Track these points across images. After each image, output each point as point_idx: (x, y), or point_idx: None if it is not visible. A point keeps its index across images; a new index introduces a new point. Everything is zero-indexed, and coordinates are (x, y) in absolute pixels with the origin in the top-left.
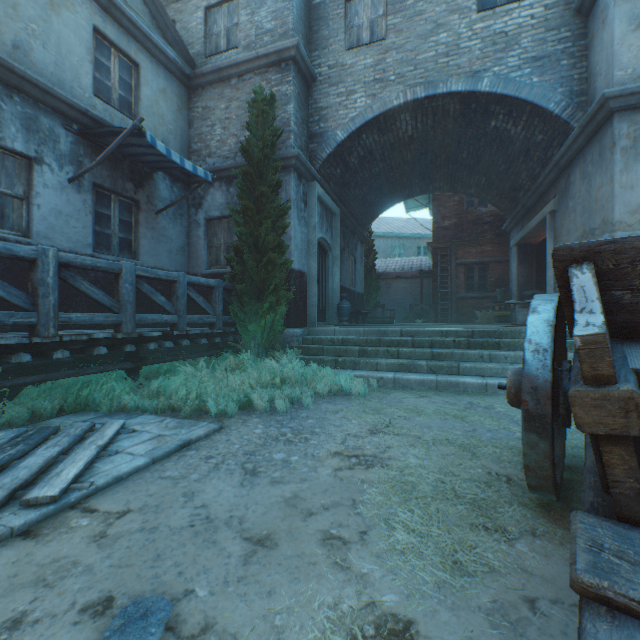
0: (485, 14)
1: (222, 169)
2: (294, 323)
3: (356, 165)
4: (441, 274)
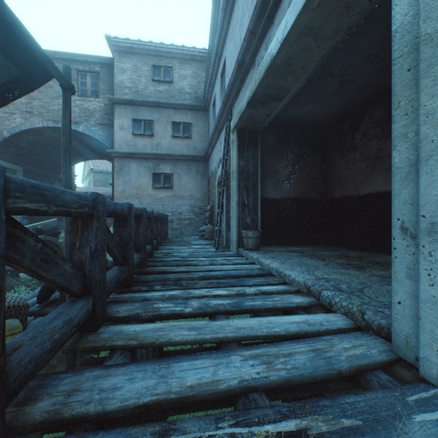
0: (81, 98)
1: None
2: None
3: (29, 146)
4: None
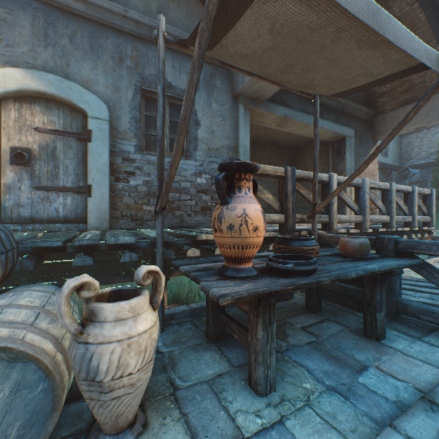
0: None
1: (418, 165)
2: None
3: None
4: None
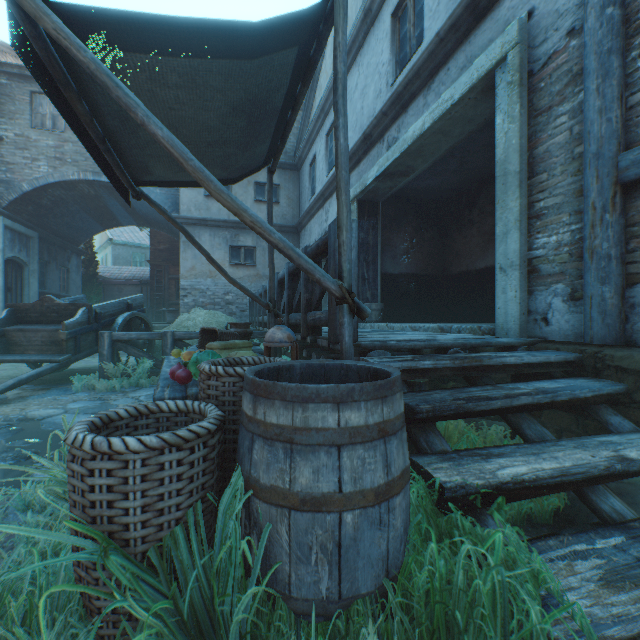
0: None
1: None
2: None
3: (51, 205)
4: (157, 285)
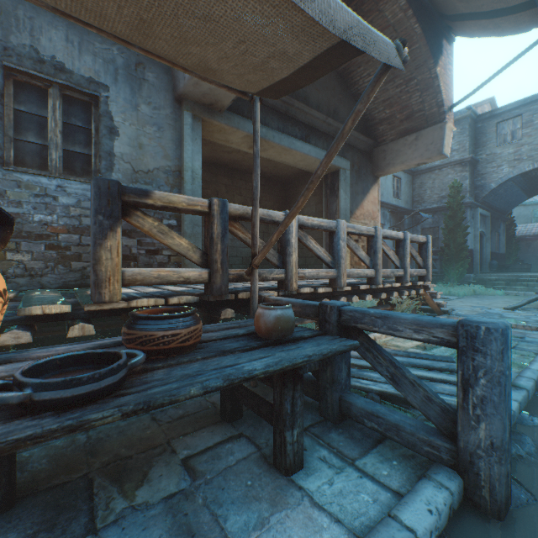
0: None
1: (431, 209)
2: (468, 272)
3: (501, 192)
4: None
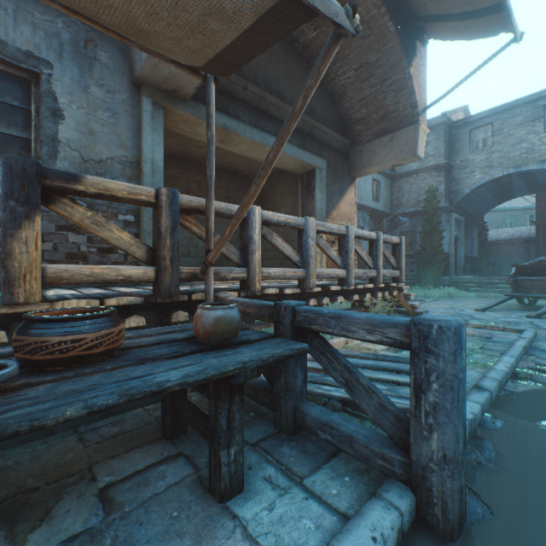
0: None
1: (409, 213)
2: (443, 275)
3: (474, 198)
4: (542, 242)
